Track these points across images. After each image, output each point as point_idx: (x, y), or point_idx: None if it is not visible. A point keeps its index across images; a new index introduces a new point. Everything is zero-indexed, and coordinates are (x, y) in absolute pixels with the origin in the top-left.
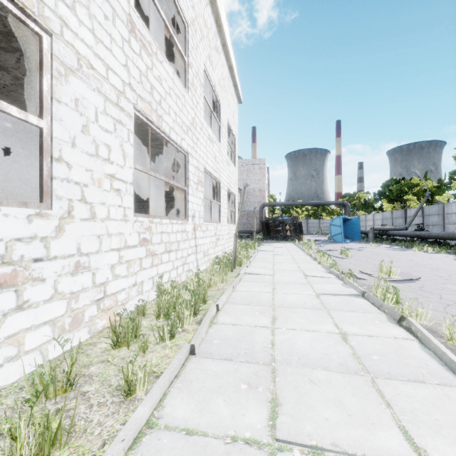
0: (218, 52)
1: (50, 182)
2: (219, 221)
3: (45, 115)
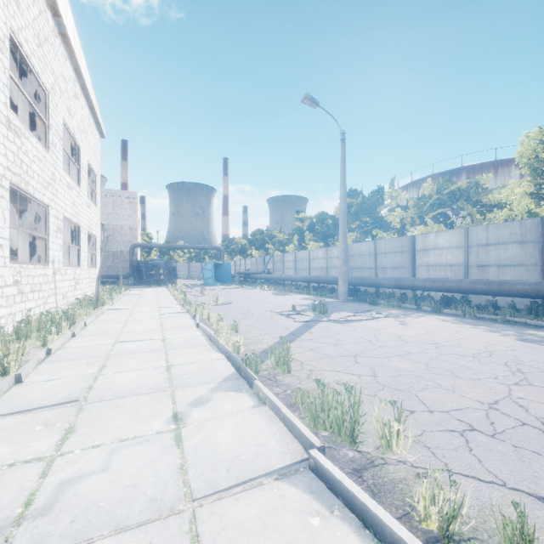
0: (77, 97)
1: None
2: (79, 265)
3: None
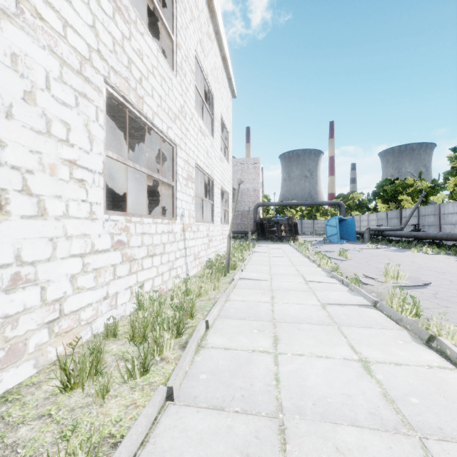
0: (210, 39)
1: None
2: (212, 221)
3: None
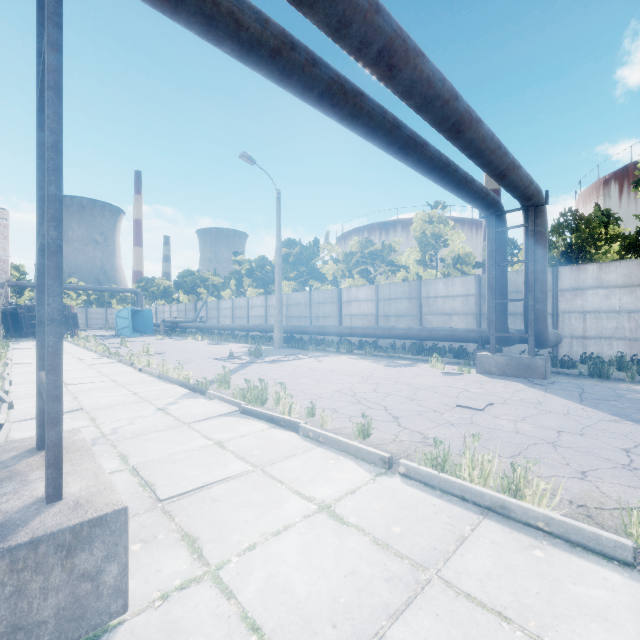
0: None
1: None
2: None
3: None
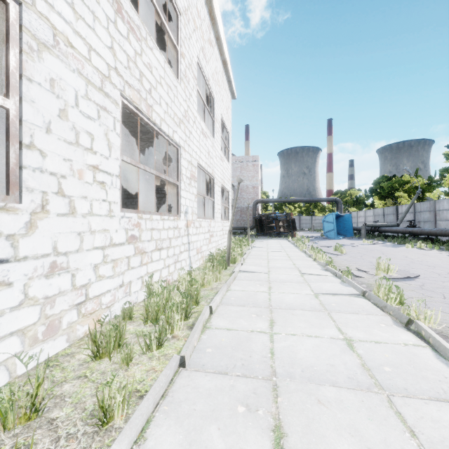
0: (211, 45)
1: (19, 171)
2: (213, 217)
3: (13, 95)
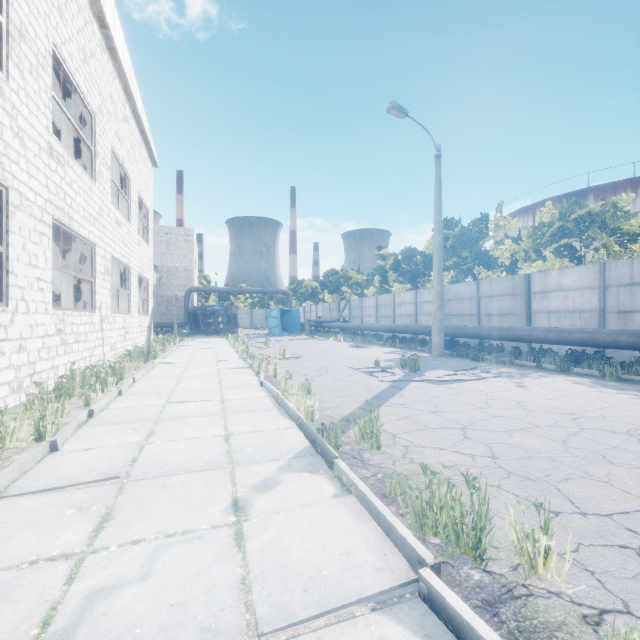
0: (127, 121)
1: (6, 288)
2: (129, 312)
3: (4, 243)
